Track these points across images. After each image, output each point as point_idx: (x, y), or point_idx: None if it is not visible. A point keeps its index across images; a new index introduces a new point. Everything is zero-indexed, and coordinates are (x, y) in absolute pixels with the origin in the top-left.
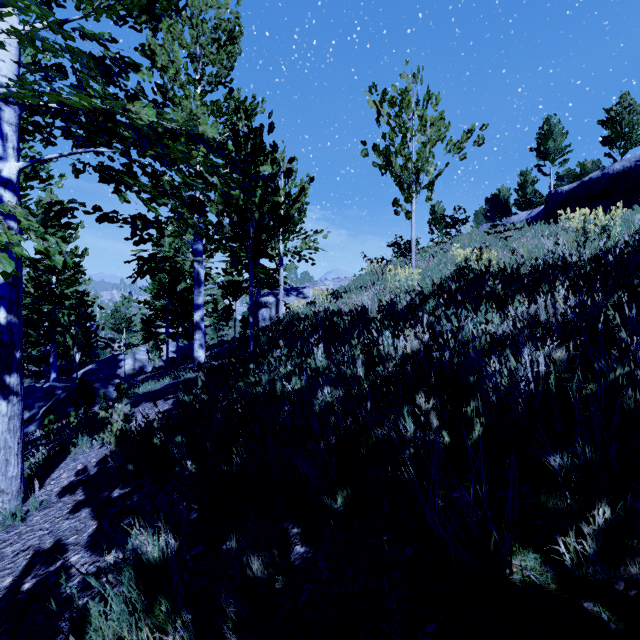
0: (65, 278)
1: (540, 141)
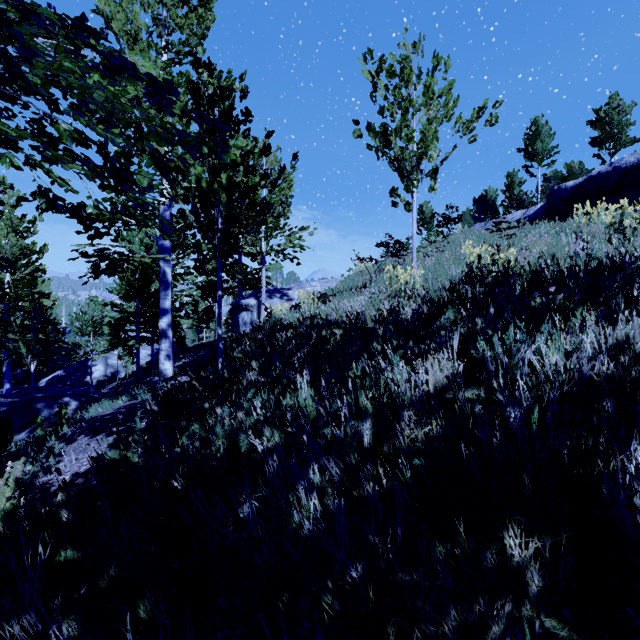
0: (22, 277)
1: (528, 142)
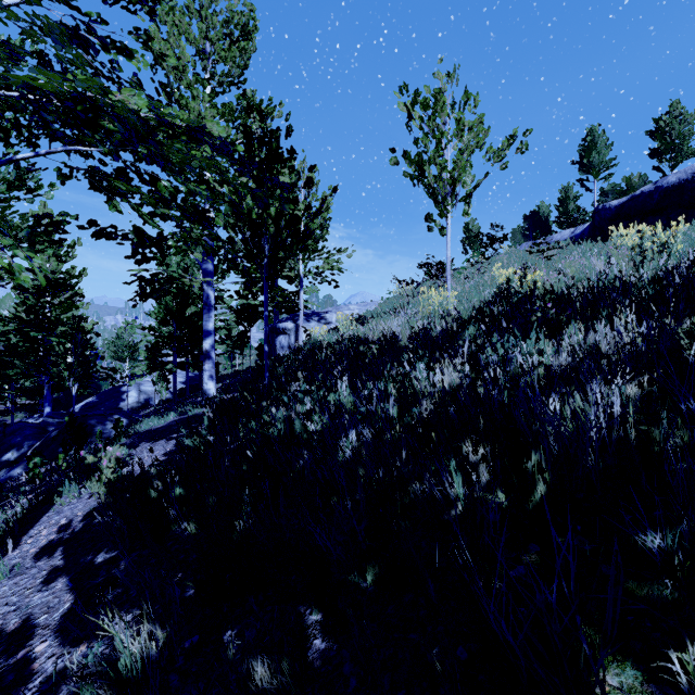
0: (61, 301)
1: (583, 153)
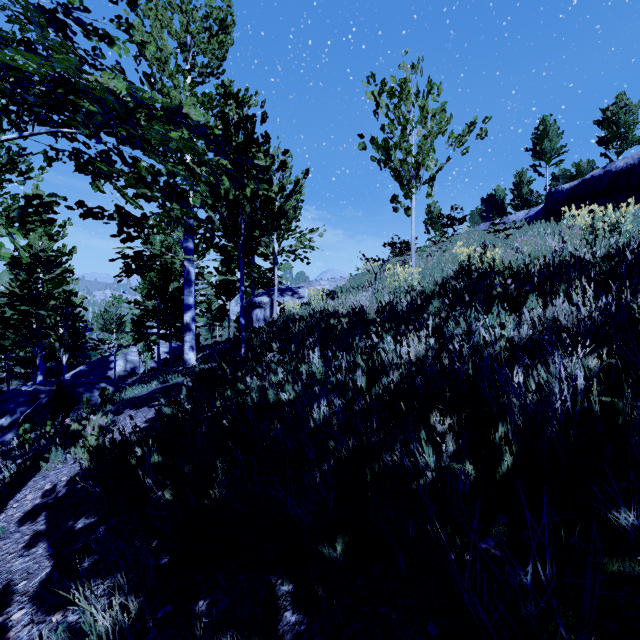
0: (52, 277)
1: (536, 141)
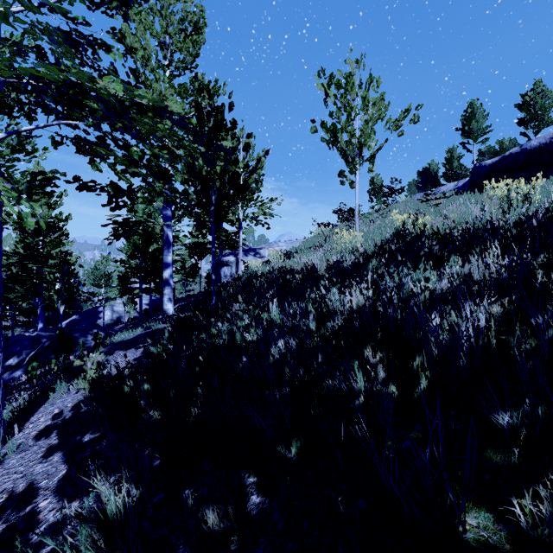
0: (51, 240)
1: (465, 122)
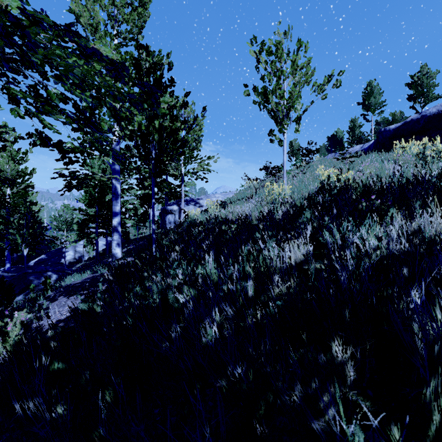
0: (18, 191)
1: (365, 98)
